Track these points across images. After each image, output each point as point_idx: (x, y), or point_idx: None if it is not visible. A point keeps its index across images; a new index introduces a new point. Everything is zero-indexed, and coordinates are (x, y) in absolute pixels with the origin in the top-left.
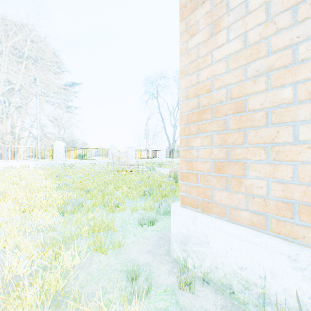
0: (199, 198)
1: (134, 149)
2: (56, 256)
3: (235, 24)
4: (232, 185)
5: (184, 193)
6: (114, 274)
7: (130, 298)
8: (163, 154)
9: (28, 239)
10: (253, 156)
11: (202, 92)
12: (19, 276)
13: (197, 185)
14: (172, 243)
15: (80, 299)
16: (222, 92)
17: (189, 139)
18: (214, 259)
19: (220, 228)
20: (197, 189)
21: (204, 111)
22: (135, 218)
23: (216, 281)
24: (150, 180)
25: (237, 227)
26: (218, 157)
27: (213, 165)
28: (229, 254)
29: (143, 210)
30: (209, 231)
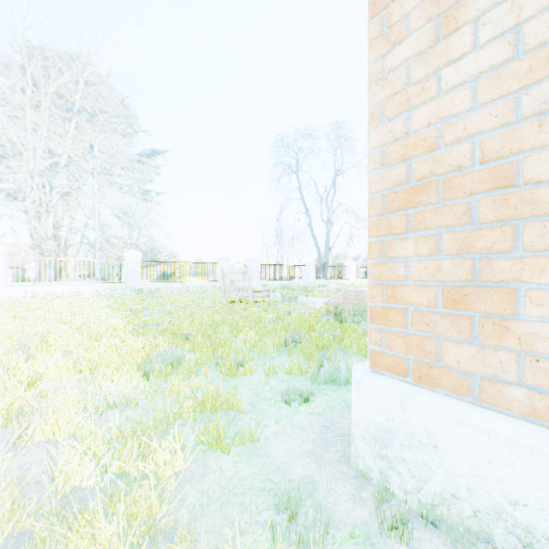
0: (410, 357)
1: (258, 263)
2: (142, 455)
3: (493, 12)
4: (485, 334)
5: (376, 346)
6: (249, 495)
7: (286, 546)
8: (310, 273)
9: (93, 422)
10: (536, 276)
11: (417, 151)
12: (81, 489)
13: (404, 331)
14: (354, 440)
15: (194, 541)
16: (463, 149)
17: (388, 242)
18: (448, 480)
19: (464, 419)
20: (405, 339)
21: (421, 187)
22: (274, 388)
23: (454, 523)
24: (292, 318)
25: (501, 418)
26: (453, 278)
27: (442, 294)
28: (484, 472)
29: (287, 374)
30: (437, 422)
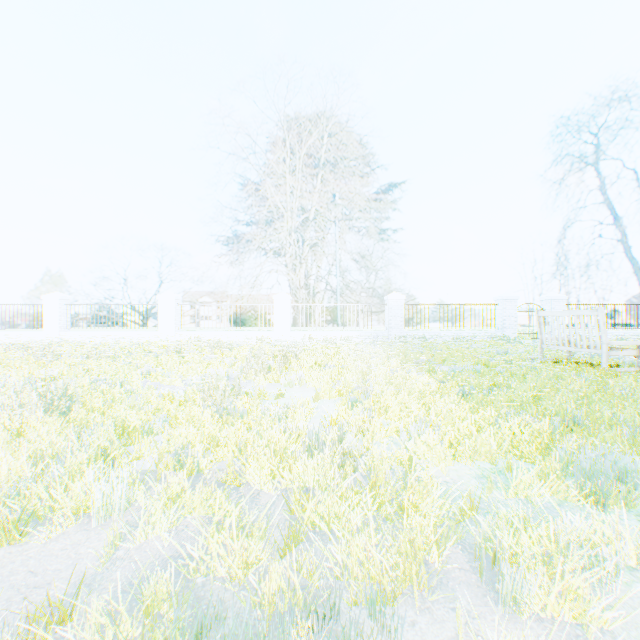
0: None
1: (563, 303)
2: None
3: None
4: None
5: None
6: None
7: None
8: None
9: None
10: None
11: None
12: None
13: None
14: None
15: None
16: None
17: None
18: None
19: None
20: None
21: None
22: None
23: None
24: None
25: None
26: None
27: None
28: None
29: None
30: None
